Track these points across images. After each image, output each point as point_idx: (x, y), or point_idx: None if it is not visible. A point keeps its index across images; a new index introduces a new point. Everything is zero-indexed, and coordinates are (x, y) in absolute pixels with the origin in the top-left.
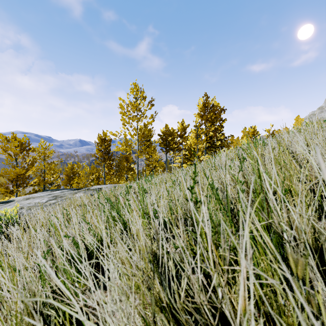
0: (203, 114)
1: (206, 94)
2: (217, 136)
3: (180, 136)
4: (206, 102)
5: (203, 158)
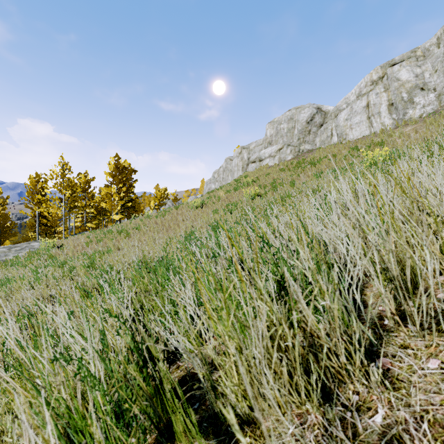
0: (115, 174)
1: (117, 155)
2: (129, 197)
3: (83, 190)
4: (118, 163)
5: (115, 217)
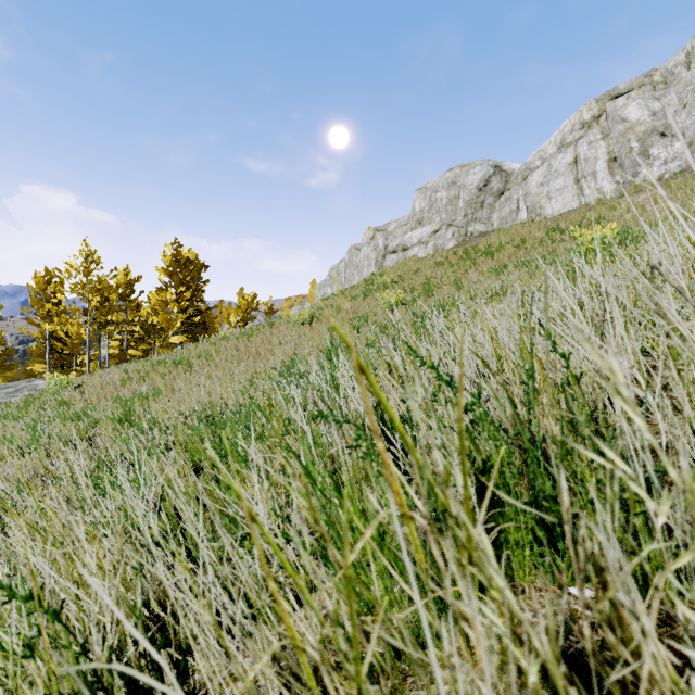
0: (173, 272)
1: (177, 241)
2: (196, 307)
3: (122, 297)
4: (178, 254)
5: (173, 339)
